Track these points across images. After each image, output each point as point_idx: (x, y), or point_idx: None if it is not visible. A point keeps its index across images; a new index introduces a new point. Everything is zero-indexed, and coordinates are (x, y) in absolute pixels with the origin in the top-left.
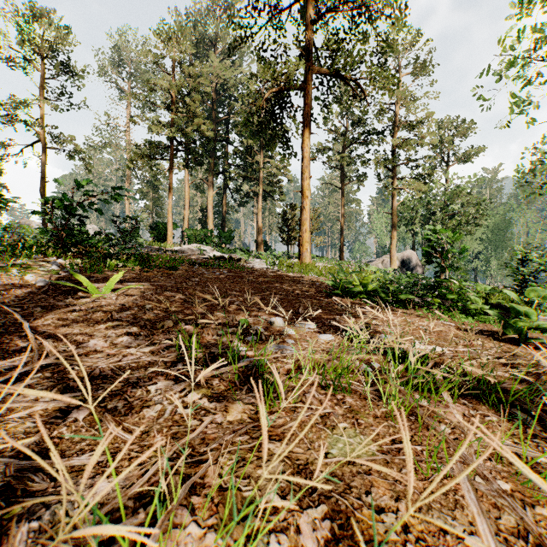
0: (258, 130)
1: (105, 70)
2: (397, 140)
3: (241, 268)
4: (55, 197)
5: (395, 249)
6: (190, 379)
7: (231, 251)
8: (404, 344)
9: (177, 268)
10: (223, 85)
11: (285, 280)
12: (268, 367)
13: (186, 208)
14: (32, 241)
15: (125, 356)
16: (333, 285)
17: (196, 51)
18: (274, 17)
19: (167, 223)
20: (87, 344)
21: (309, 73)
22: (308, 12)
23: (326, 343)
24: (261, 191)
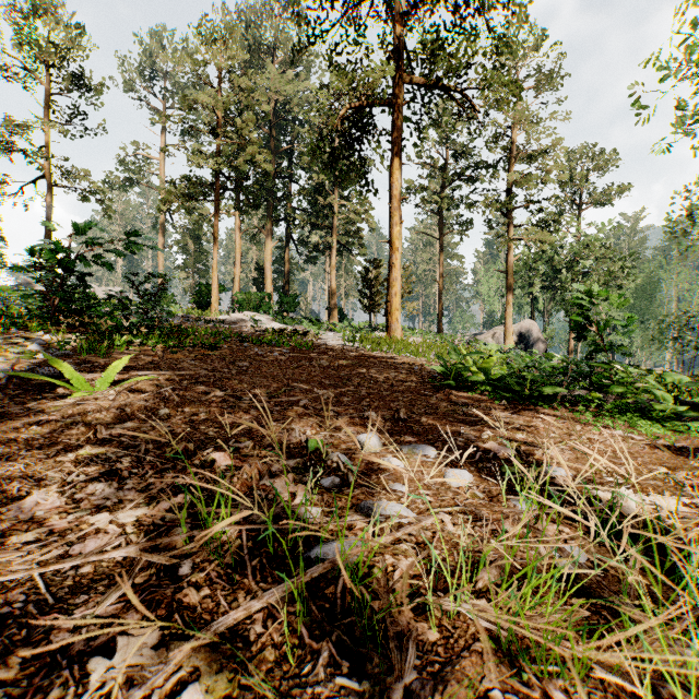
0: (332, 159)
1: (132, 86)
2: (514, 175)
3: (309, 346)
4: (43, 246)
5: (511, 318)
6: (192, 639)
7: (295, 322)
8: (621, 504)
9: (218, 347)
10: (285, 104)
11: (371, 363)
12: (369, 571)
13: (237, 266)
14: (19, 308)
15: (81, 538)
16: (443, 372)
17: (249, 60)
18: (353, 8)
19: (211, 284)
20: (21, 502)
21: (401, 83)
22: (398, 1)
23: (462, 490)
24: (334, 243)
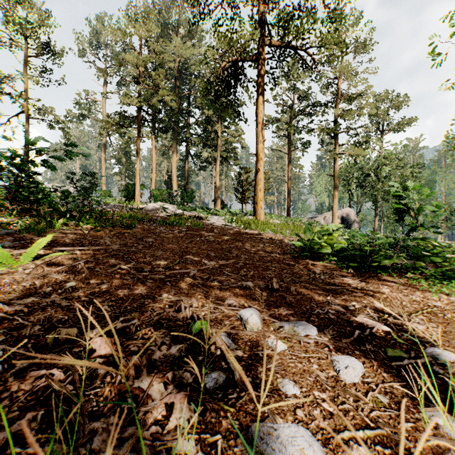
0: (216, 98)
1: (84, 53)
2: (339, 110)
3: (200, 226)
4: (2, 152)
5: (336, 207)
6: None
7: (192, 209)
8: None
9: (133, 227)
10: (185, 64)
11: (245, 238)
12: None
13: (154, 172)
14: None
15: None
16: (300, 246)
17: (161, 34)
18: None
19: (135, 184)
20: None
21: (264, 45)
22: None
23: (360, 391)
24: (218, 157)
